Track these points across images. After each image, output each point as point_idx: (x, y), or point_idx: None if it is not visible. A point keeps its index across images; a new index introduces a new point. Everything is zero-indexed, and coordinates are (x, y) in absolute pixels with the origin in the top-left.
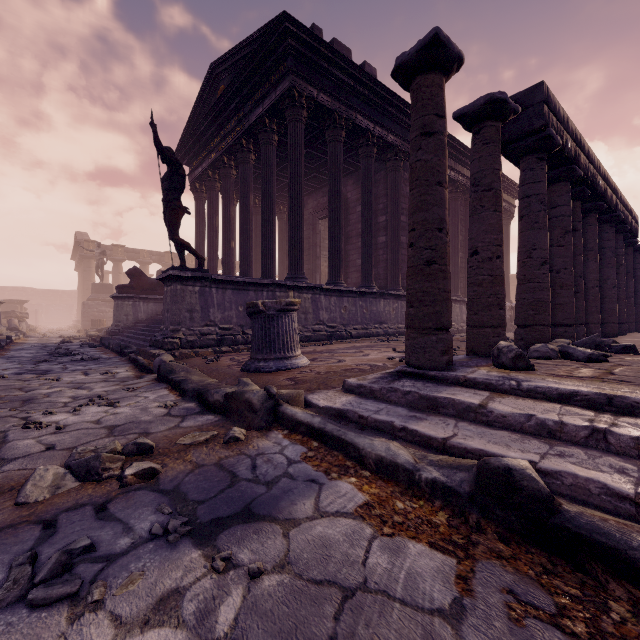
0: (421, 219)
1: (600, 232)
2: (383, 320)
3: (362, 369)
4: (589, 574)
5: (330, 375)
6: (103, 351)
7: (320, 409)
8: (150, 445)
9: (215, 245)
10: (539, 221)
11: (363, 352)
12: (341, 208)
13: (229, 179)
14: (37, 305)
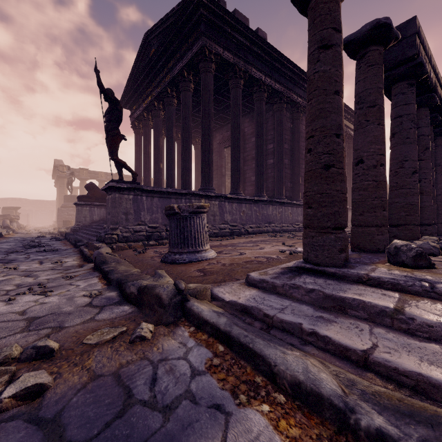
0: (319, 126)
1: None
2: (271, 221)
3: (260, 261)
4: None
5: (234, 267)
6: (65, 243)
7: (225, 303)
8: (51, 348)
9: (149, 166)
10: (410, 137)
11: (259, 246)
12: (240, 137)
13: (158, 118)
14: (29, 210)
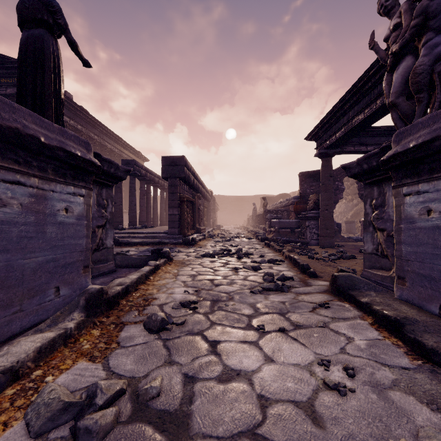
0: None
1: (161, 192)
2: None
3: None
4: (122, 245)
5: None
6: None
7: None
8: None
9: None
10: (134, 194)
11: None
12: None
13: None
14: None
